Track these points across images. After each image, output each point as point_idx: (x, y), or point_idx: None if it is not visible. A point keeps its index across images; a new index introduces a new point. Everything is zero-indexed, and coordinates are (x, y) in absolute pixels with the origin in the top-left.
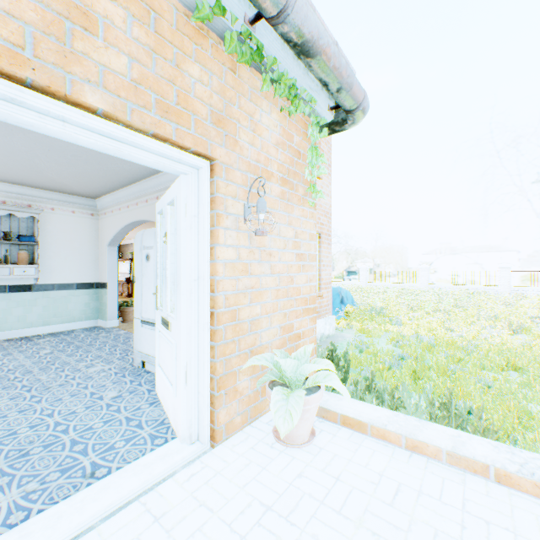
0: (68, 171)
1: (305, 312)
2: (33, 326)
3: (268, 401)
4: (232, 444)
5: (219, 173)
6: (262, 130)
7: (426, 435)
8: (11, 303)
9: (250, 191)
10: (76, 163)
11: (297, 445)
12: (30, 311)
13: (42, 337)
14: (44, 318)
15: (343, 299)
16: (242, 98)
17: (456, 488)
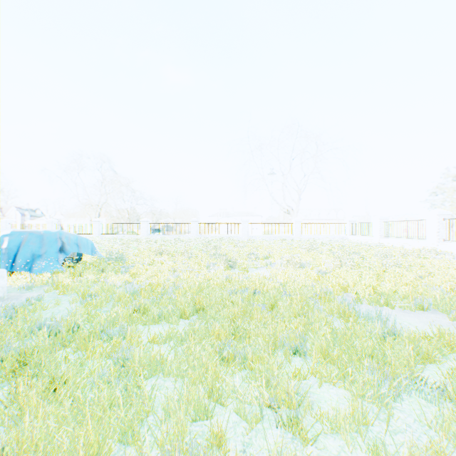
0: None
1: None
2: None
3: None
4: None
5: None
6: None
7: None
8: None
9: None
10: None
11: None
12: None
13: None
14: None
15: (66, 247)
16: None
17: None
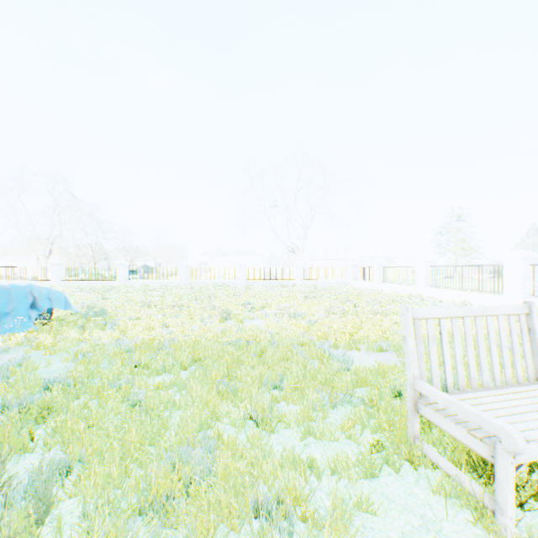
0: None
1: None
2: None
3: None
4: None
5: None
6: None
7: None
8: None
9: None
10: None
11: None
12: None
13: None
14: None
15: (38, 303)
16: None
17: None
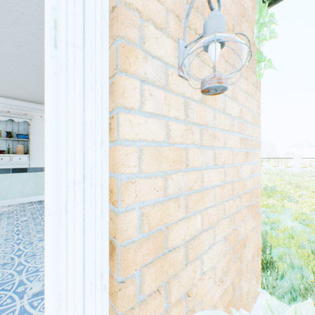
0: (40, 84)
1: (248, 211)
2: (28, 196)
3: None
4: None
5: None
6: None
7: None
8: (13, 180)
9: (188, 15)
10: (40, 74)
11: None
12: (26, 186)
13: (31, 204)
14: (35, 190)
15: None
16: None
17: None
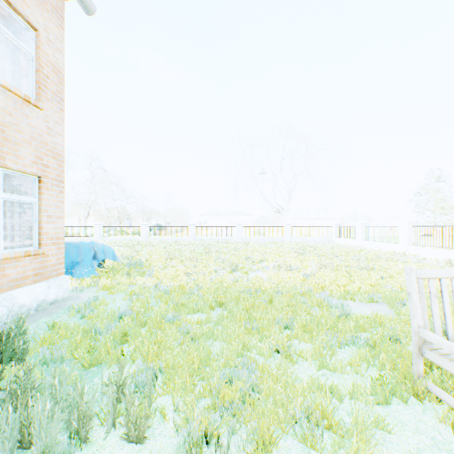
0: None
1: None
2: None
3: None
4: None
5: None
6: None
7: None
8: None
9: None
10: None
11: None
12: None
13: None
14: None
15: (97, 255)
16: None
17: None
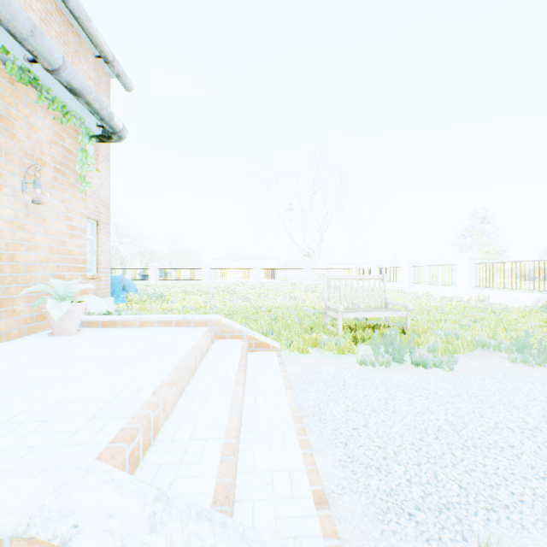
0: None
1: (77, 269)
2: None
3: (43, 325)
4: (13, 342)
5: (0, 155)
6: (38, 130)
7: (149, 317)
8: None
9: (28, 172)
10: None
11: (68, 334)
12: None
13: None
14: None
15: (126, 287)
16: (20, 105)
17: (157, 330)
